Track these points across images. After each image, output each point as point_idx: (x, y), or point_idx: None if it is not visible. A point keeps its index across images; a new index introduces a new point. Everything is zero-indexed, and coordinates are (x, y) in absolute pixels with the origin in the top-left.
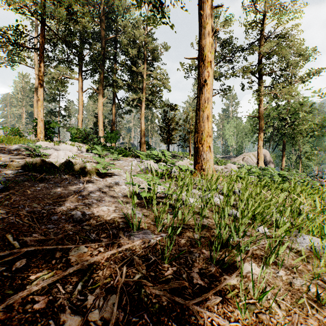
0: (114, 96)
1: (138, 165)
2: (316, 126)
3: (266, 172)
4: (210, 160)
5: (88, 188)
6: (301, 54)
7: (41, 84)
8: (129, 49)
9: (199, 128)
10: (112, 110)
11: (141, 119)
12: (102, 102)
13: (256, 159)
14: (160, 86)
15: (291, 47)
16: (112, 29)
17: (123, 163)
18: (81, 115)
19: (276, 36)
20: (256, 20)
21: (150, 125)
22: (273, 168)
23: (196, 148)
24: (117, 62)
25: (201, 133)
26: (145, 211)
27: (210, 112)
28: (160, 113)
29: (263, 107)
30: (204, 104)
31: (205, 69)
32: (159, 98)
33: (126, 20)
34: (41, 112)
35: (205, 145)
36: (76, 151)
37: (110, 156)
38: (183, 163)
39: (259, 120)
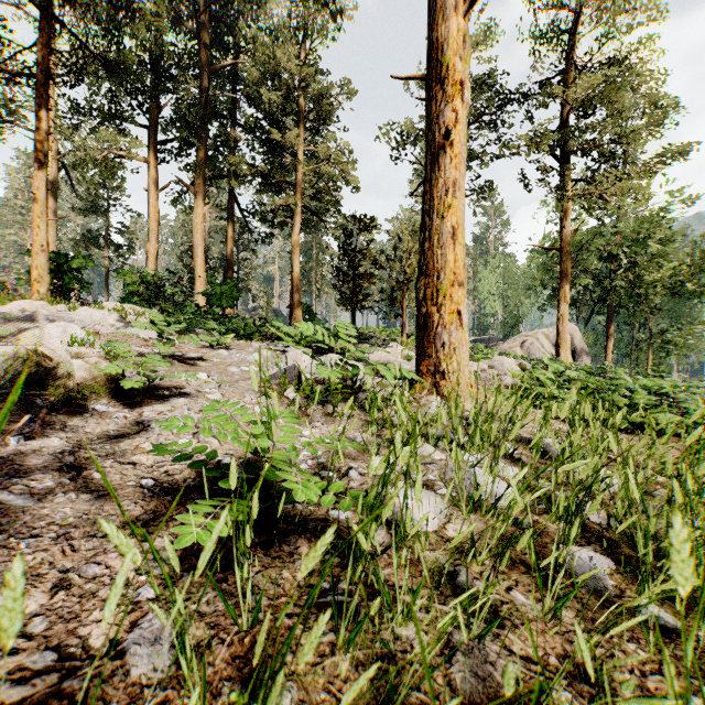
0: (232, 200)
1: (272, 361)
2: (687, 270)
3: (617, 382)
4: (460, 348)
5: (29, 460)
6: (657, 105)
7: (42, 161)
8: (264, 90)
9: (432, 262)
10: (228, 234)
11: (292, 254)
12: (202, 213)
13: (551, 345)
14: (335, 179)
15: (634, 90)
16: (226, 49)
17: (231, 357)
18: (155, 244)
19: (600, 65)
20: (556, 27)
21: (314, 269)
22: (621, 369)
23: (424, 318)
24: (239, 124)
25: (436, 275)
26: (202, 605)
27: (461, 219)
28: (335, 237)
29: (569, 226)
30: (444, 198)
31: (446, 103)
32: (333, 206)
33: (257, 26)
34: (42, 230)
35: (446, 310)
36: (116, 324)
37: (187, 337)
38: (387, 355)
39: (561, 256)
